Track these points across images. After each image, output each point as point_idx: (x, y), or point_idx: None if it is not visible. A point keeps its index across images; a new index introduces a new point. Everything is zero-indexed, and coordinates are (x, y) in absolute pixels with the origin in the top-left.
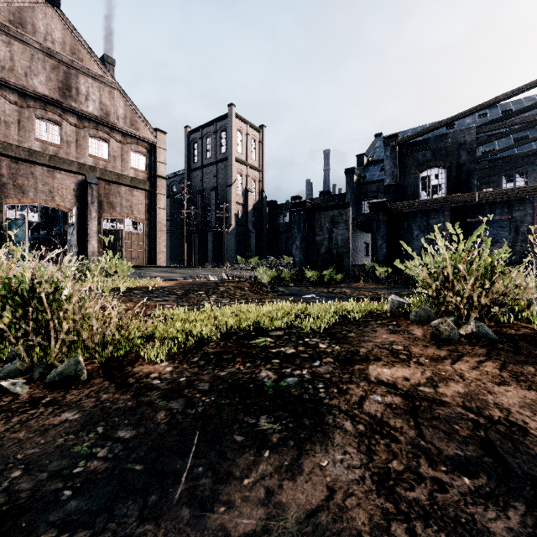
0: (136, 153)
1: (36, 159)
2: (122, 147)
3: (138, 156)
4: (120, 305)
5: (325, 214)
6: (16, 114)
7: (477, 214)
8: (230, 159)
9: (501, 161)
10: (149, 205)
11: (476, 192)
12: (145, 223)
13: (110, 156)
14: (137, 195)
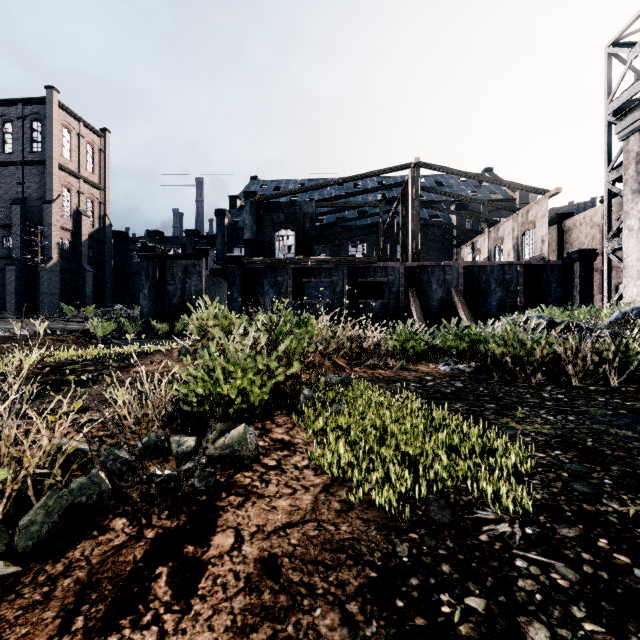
0: None
1: None
2: None
3: None
4: None
5: (178, 263)
6: None
7: (310, 275)
8: (49, 164)
9: (345, 230)
10: None
11: (309, 258)
12: None
13: None
14: None
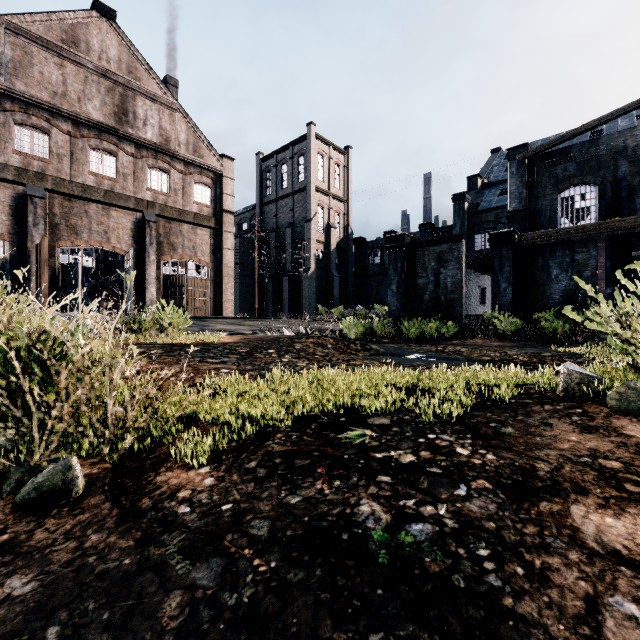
0: (200, 185)
1: (90, 195)
2: (184, 178)
3: (202, 188)
4: (162, 369)
5: (430, 250)
6: (69, 145)
7: None
8: (309, 188)
9: None
10: (215, 245)
11: None
12: (210, 267)
13: (170, 189)
14: (201, 234)
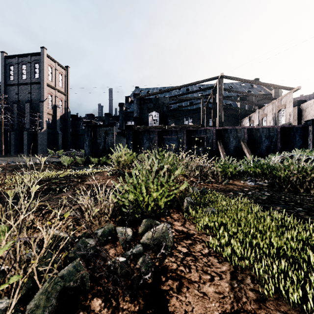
0: None
1: None
2: None
3: None
4: None
5: (102, 129)
6: None
7: (166, 134)
8: (42, 83)
9: (182, 111)
10: None
11: (166, 125)
12: None
13: None
14: None
